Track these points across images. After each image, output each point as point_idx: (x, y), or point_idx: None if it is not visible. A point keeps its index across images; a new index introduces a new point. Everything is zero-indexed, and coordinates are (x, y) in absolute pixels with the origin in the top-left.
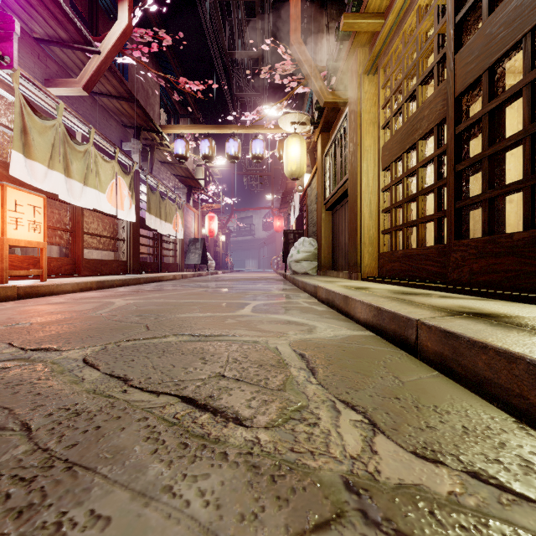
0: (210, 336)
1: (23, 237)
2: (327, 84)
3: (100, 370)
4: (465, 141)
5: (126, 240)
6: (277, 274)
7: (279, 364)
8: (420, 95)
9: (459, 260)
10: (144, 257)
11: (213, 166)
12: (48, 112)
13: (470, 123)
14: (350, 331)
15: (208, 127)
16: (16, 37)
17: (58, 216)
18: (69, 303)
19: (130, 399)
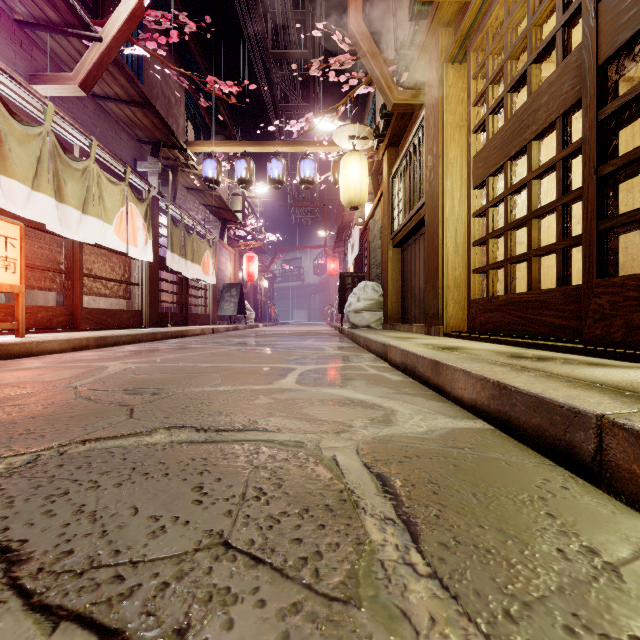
0: (225, 430)
1: None
2: (396, 81)
3: None
4: (612, 131)
5: (140, 285)
6: (331, 327)
7: (341, 506)
8: (533, 78)
9: (606, 308)
10: (168, 307)
11: (253, 196)
12: (35, 117)
13: (626, 100)
14: (451, 420)
15: (246, 144)
16: None
17: (48, 253)
18: (44, 369)
19: None
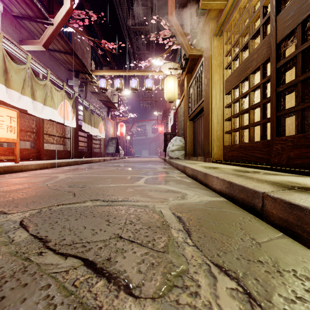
0: (115, 201)
1: (3, 136)
2: (190, 43)
3: (28, 231)
4: (283, 72)
5: (70, 138)
6: (160, 158)
7: (163, 226)
8: (251, 46)
9: (279, 150)
10: (82, 148)
11: (122, 95)
12: (22, 60)
13: (287, 60)
14: (210, 197)
15: (119, 71)
16: (0, 13)
17: (28, 123)
18: (30, 177)
19: (41, 263)
